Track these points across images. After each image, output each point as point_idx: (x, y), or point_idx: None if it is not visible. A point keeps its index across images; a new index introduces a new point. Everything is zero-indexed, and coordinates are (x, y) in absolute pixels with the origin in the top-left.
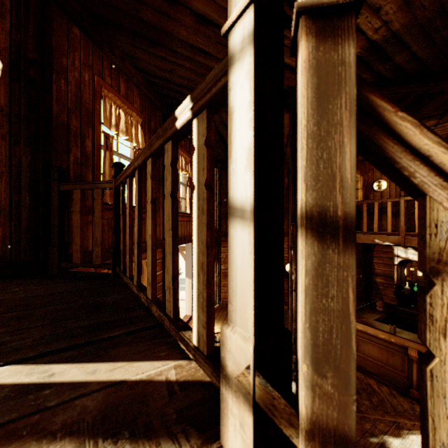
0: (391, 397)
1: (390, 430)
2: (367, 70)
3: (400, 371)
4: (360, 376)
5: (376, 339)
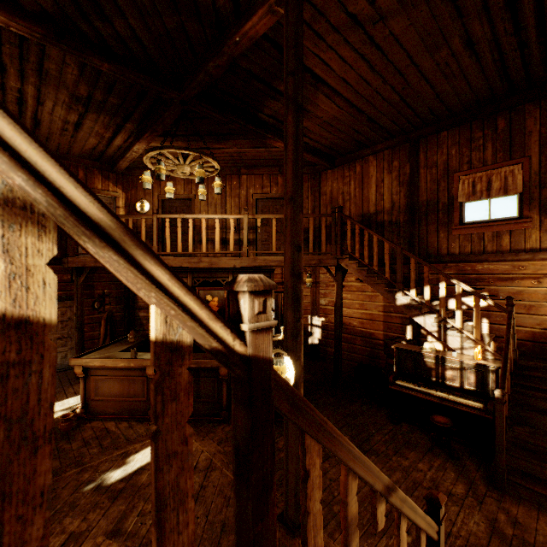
0: (129, 430)
1: (116, 463)
2: (83, 18)
3: (141, 397)
4: (98, 425)
5: (118, 372)
